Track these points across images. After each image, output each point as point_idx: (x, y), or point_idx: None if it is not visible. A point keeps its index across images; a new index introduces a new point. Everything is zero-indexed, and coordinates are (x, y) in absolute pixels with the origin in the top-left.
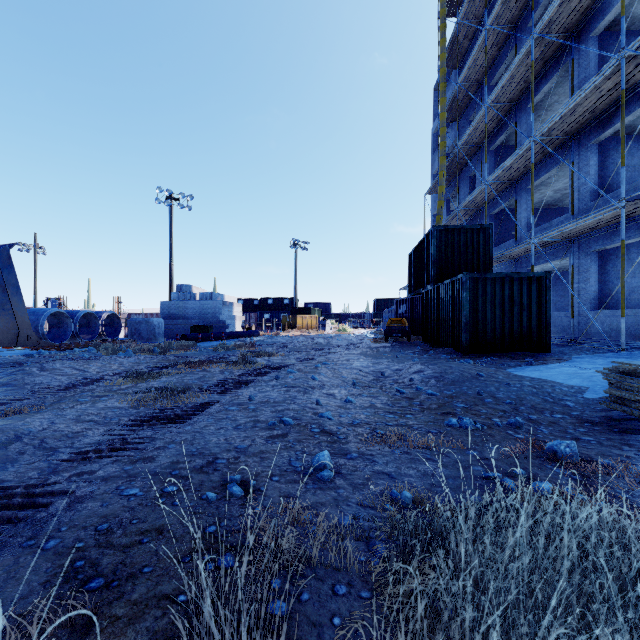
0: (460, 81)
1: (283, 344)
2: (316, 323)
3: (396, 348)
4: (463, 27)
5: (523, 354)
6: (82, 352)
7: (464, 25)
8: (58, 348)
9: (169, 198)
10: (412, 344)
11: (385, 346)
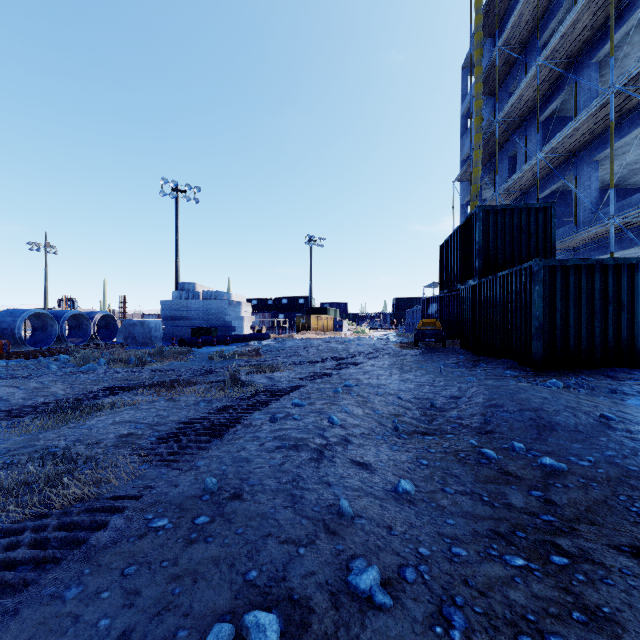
0: (500, 44)
1: (294, 350)
2: (332, 324)
3: (431, 356)
4: None
5: (625, 372)
6: (51, 361)
7: None
8: (26, 356)
9: (175, 190)
10: (449, 351)
11: (416, 353)
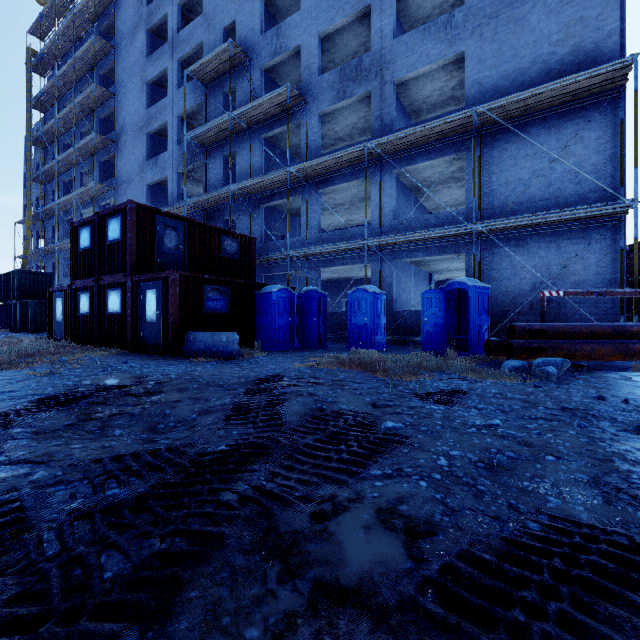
0: (43, 170)
1: None
2: None
3: None
4: (46, 135)
5: None
6: None
7: (46, 134)
8: None
9: None
10: (2, 333)
11: None
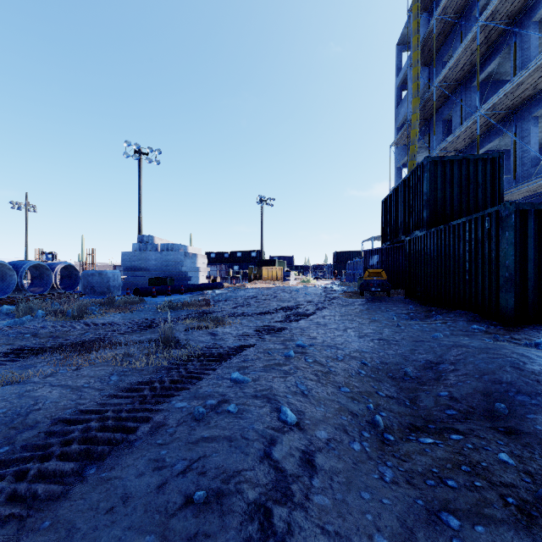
0: (437, 13)
1: (245, 299)
2: (281, 274)
3: (379, 306)
4: None
5: None
6: None
7: None
8: None
9: (137, 152)
10: (396, 300)
11: (363, 302)
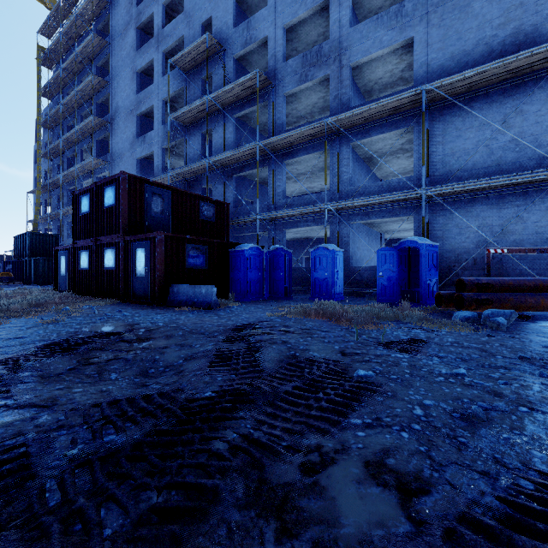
0: (50, 148)
1: None
2: None
3: (6, 287)
4: (52, 118)
5: None
6: None
7: (53, 118)
8: None
9: None
10: (16, 285)
11: None
